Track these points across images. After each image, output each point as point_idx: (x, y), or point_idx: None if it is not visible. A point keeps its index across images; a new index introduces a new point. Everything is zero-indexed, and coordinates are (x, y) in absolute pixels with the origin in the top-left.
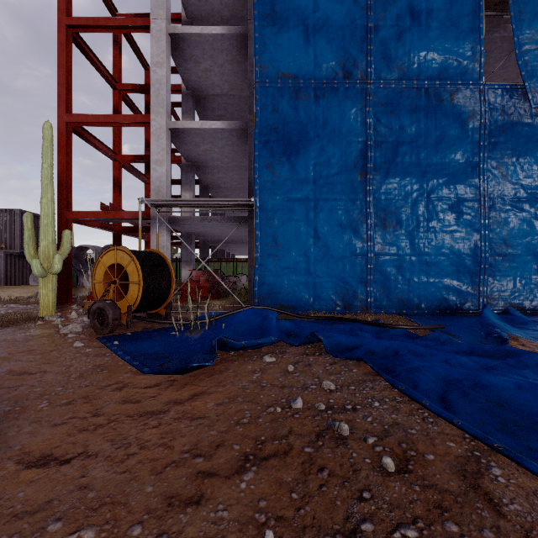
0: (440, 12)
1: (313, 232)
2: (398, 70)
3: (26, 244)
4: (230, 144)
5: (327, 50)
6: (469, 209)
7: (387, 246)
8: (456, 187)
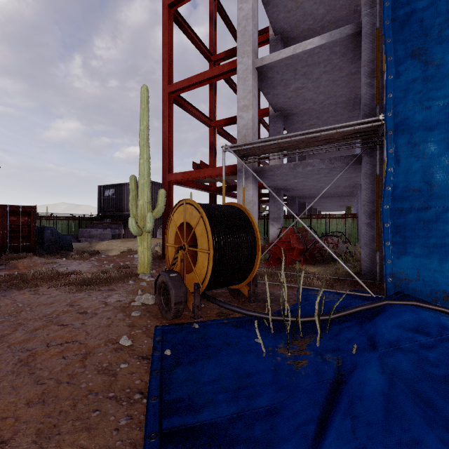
0: None
1: None
2: None
3: (130, 204)
4: (329, 69)
5: None
6: None
7: None
8: None
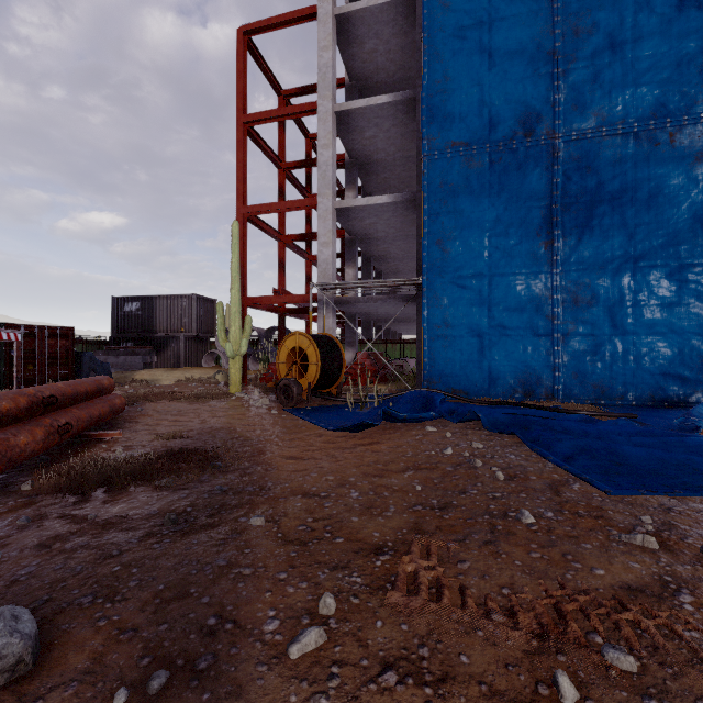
0: (654, 36)
1: (488, 311)
2: (594, 116)
3: (219, 329)
4: (397, 215)
5: (504, 109)
6: (697, 276)
7: (580, 325)
8: (678, 250)
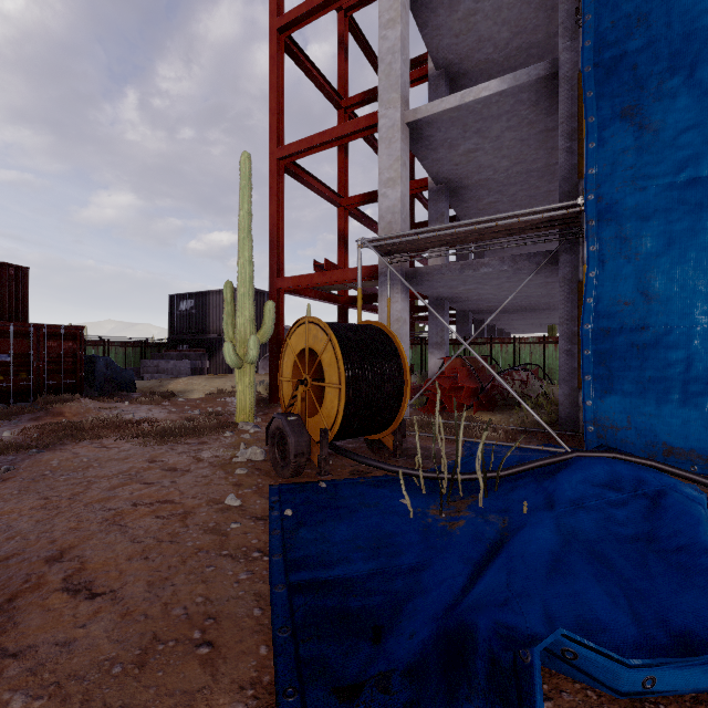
0: None
1: None
2: None
3: (225, 323)
4: (515, 124)
5: None
6: None
7: None
8: None
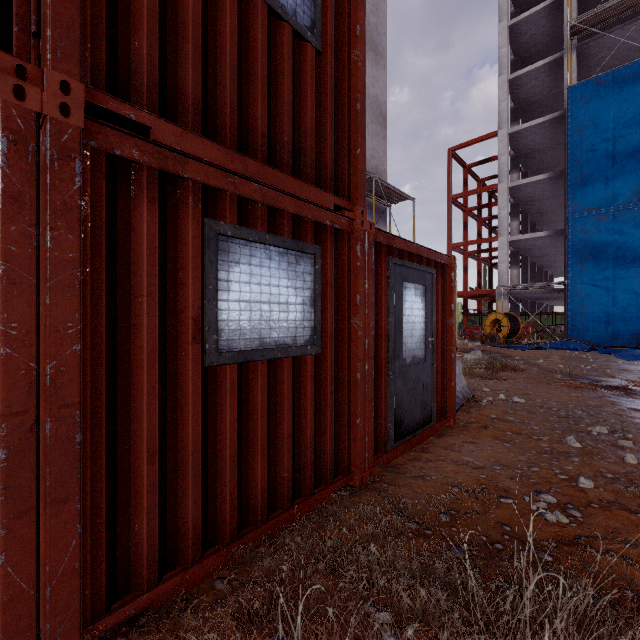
0: None
1: (612, 299)
2: None
3: None
4: (550, 239)
5: (623, 187)
6: None
7: None
8: None
